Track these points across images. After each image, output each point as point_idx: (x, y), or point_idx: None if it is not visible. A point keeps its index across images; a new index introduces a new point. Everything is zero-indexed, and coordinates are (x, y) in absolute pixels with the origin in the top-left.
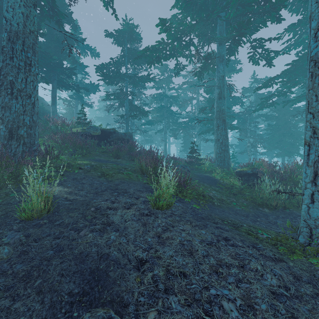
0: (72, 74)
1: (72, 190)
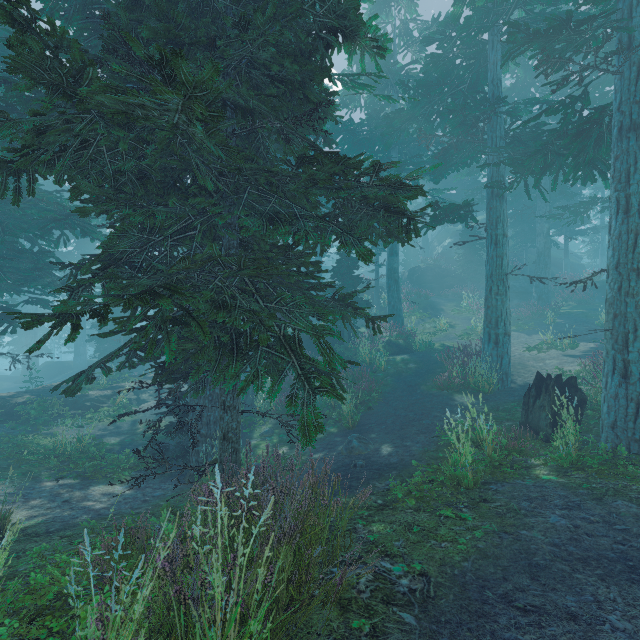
0: (585, 220)
1: (564, 320)
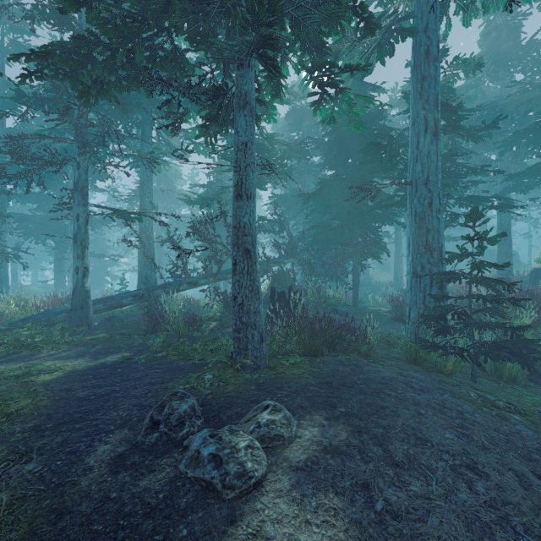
0: None
1: None
